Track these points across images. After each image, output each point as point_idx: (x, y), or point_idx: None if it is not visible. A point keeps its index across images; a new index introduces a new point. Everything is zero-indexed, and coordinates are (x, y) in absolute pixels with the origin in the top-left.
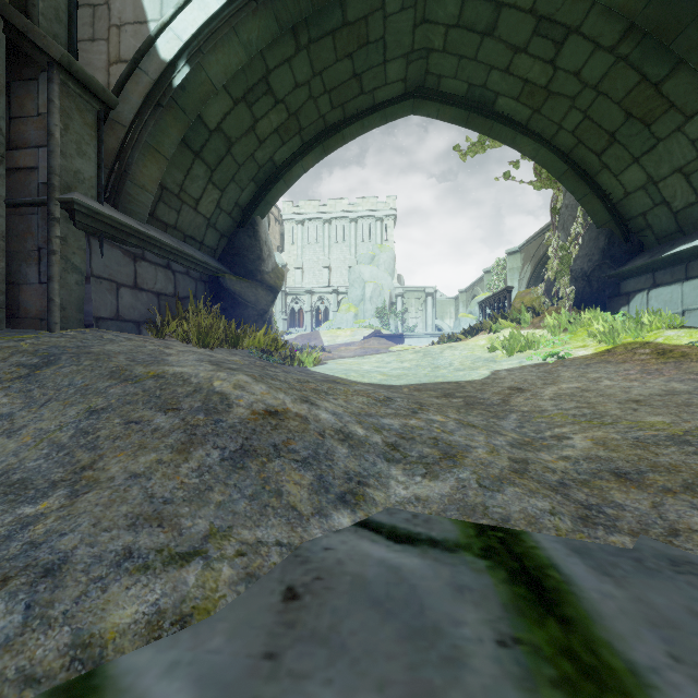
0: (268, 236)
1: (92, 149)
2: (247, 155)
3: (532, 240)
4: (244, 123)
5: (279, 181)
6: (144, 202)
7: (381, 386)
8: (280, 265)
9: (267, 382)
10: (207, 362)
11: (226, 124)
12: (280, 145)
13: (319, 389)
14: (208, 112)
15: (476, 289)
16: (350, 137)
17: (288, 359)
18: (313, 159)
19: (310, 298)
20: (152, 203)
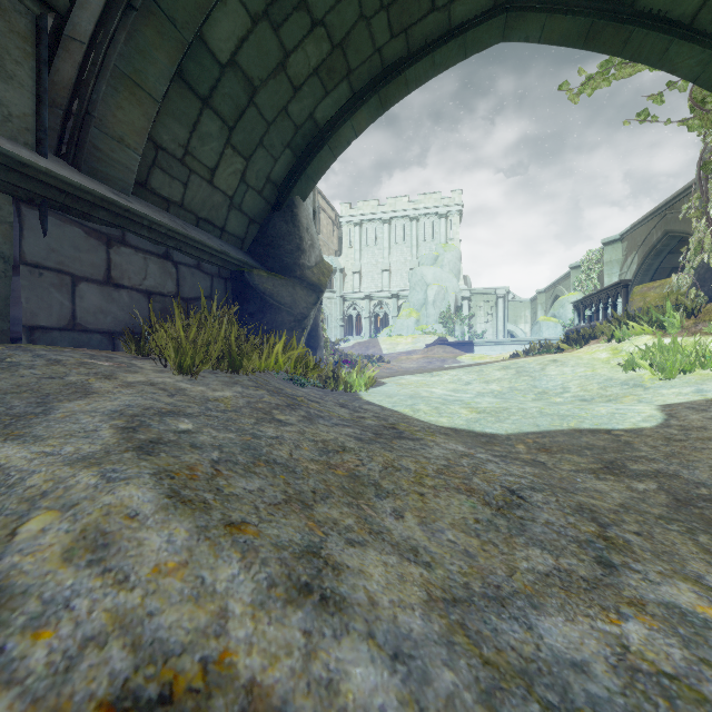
0: (312, 223)
1: (26, 73)
2: (277, 108)
3: (640, 224)
4: (270, 57)
5: (323, 148)
6: (125, 163)
7: (473, 436)
8: (338, 270)
9: (216, 494)
10: (123, 420)
11: (243, 57)
12: (323, 96)
13: (361, 476)
14: (215, 34)
15: (558, 289)
16: (415, 83)
17: (331, 380)
18: (366, 117)
19: (368, 303)
20: (142, 168)
